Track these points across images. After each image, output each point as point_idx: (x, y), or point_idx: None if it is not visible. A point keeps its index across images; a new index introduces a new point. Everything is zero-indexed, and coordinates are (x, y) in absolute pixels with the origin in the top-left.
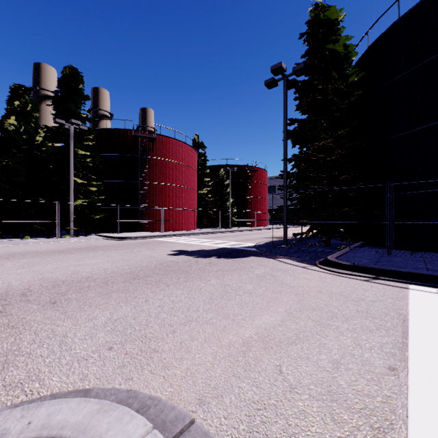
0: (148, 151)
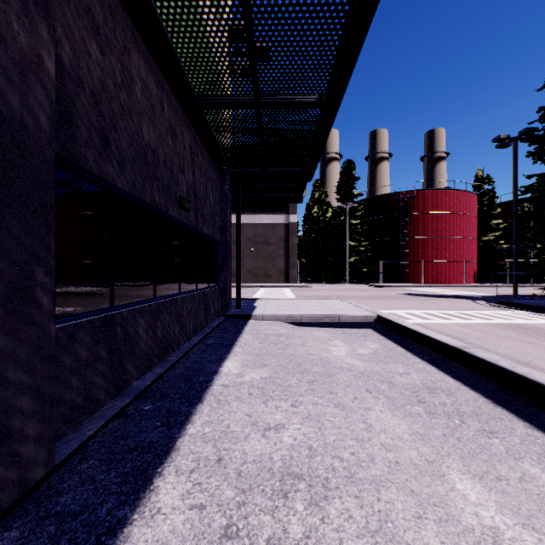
0: (408, 208)
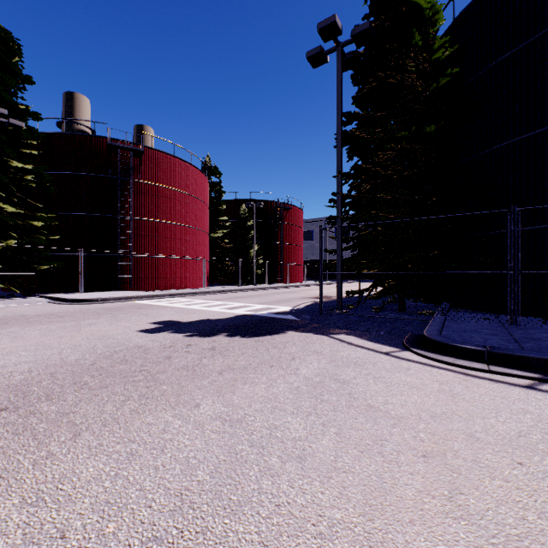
0: (132, 171)
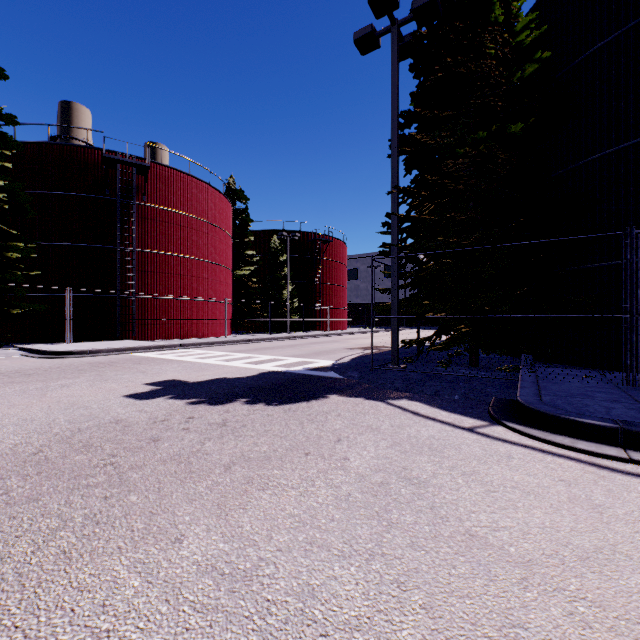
0: (136, 192)
